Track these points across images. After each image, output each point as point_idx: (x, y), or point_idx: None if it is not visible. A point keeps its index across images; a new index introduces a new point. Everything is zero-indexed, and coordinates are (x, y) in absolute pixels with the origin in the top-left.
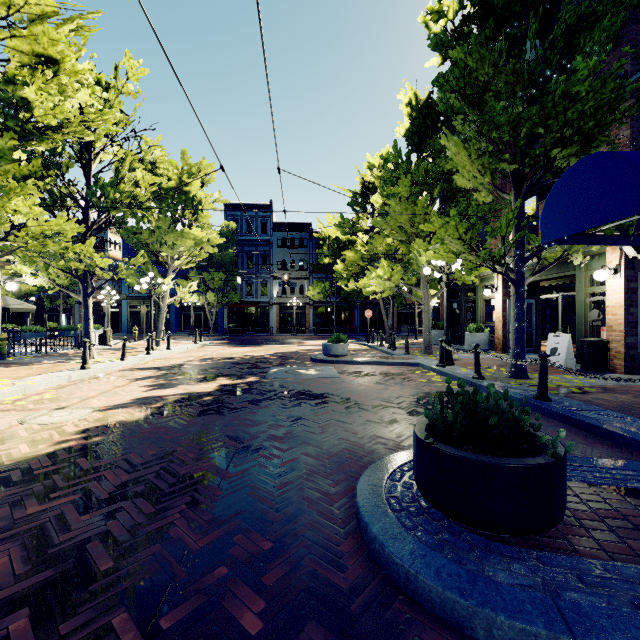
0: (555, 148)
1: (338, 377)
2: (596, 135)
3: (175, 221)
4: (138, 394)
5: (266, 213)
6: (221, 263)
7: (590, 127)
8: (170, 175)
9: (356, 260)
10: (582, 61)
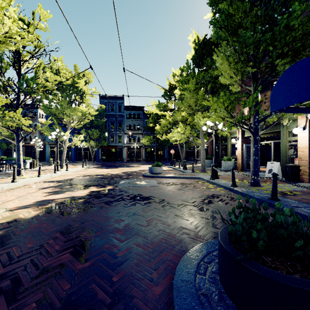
0: (277, 59)
1: (157, 186)
2: (301, 51)
3: (71, 102)
4: (39, 198)
5: (121, 101)
6: (97, 126)
7: (298, 46)
8: (68, 77)
9: (166, 124)
10: (298, 5)
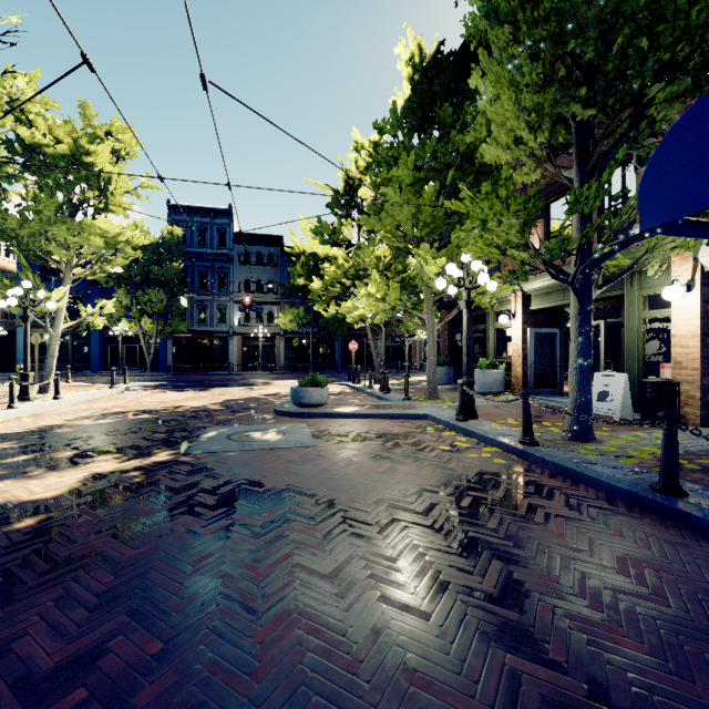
0: (653, 85)
1: (313, 446)
2: None
3: (71, 207)
4: None
5: (224, 220)
6: (162, 280)
7: None
8: (60, 136)
9: (338, 277)
10: None
